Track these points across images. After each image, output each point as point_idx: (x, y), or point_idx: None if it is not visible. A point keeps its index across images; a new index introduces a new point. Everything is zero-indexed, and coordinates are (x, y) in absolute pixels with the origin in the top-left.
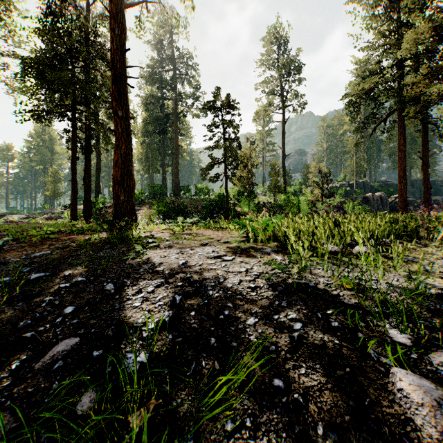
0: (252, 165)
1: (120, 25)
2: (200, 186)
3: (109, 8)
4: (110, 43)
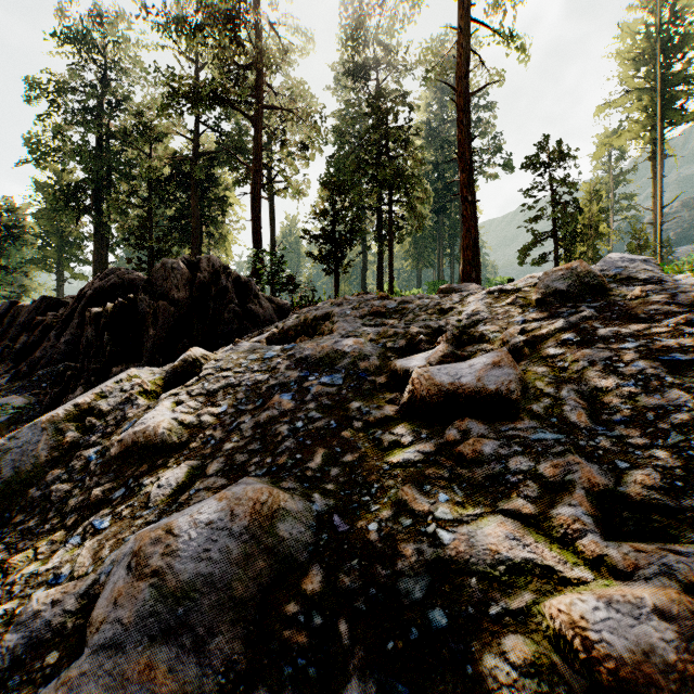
0: (594, 238)
1: (467, 115)
2: (499, 279)
3: (458, 102)
4: (459, 134)
